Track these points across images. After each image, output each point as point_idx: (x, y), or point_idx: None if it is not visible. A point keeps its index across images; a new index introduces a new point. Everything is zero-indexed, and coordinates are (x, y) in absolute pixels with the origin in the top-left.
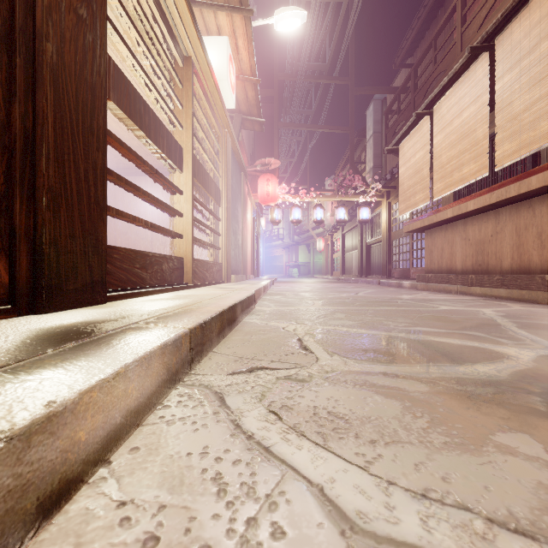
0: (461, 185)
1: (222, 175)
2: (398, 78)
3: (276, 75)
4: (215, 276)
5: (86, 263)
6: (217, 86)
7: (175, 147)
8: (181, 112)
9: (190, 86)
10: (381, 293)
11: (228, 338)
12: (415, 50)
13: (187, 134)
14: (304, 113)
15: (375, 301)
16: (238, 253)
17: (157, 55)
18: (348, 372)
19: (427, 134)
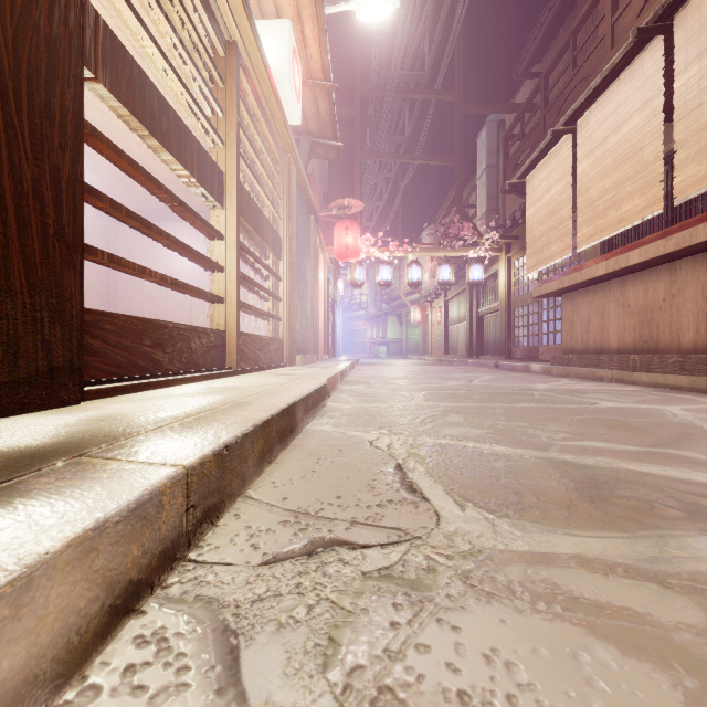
0: (620, 228)
1: (283, 218)
2: (520, 92)
3: (357, 89)
4: (273, 358)
5: (38, 337)
6: (276, 89)
7: (211, 170)
8: (221, 121)
9: (235, 84)
10: (504, 380)
11: (278, 464)
12: (544, 53)
13: (231, 154)
14: (395, 140)
15: (501, 394)
16: (306, 326)
17: (187, 40)
18: (505, 554)
19: (568, 159)
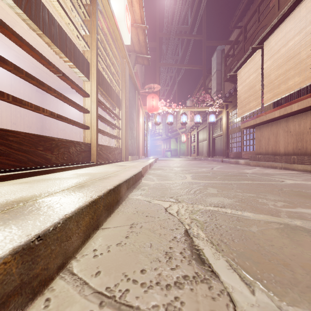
0: (287, 93)
1: (122, 90)
2: (232, 36)
3: (157, 34)
4: (116, 157)
5: None
6: (117, 24)
7: (82, 60)
8: (88, 37)
9: (95, 18)
10: (228, 168)
11: (103, 230)
12: (243, 17)
13: (93, 53)
14: (174, 58)
15: (230, 175)
16: (133, 142)
17: None
18: None
19: (259, 61)
